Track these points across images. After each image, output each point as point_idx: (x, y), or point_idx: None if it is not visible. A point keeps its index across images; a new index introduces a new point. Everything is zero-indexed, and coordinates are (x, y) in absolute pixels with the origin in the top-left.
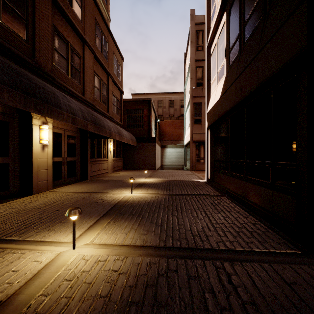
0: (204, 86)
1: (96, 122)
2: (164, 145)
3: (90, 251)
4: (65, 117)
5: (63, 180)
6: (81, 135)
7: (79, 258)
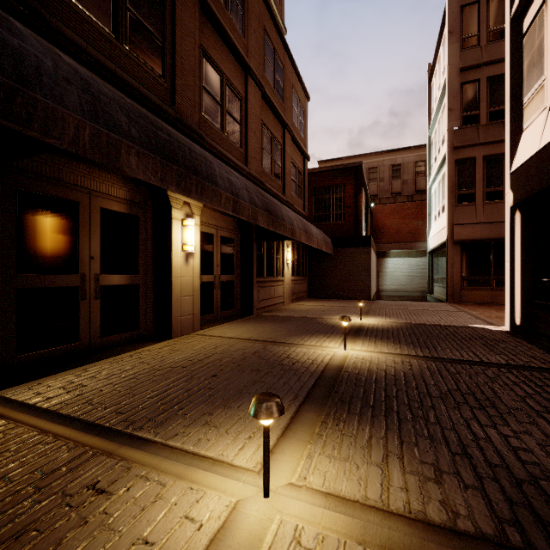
0: (481, 121)
1: (271, 211)
2: (382, 252)
3: (307, 514)
4: (223, 199)
5: (214, 314)
6: (241, 236)
7: (287, 538)
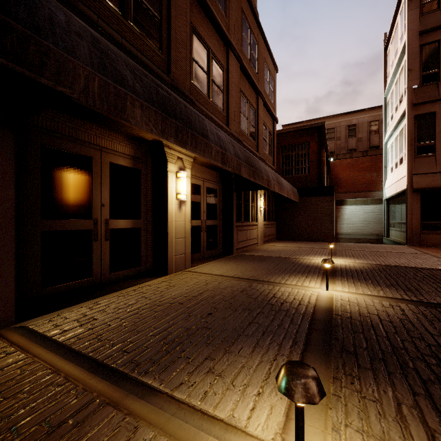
0: None
1: (251, 163)
2: (339, 200)
3: None
4: (213, 152)
5: (201, 253)
6: (223, 187)
7: None
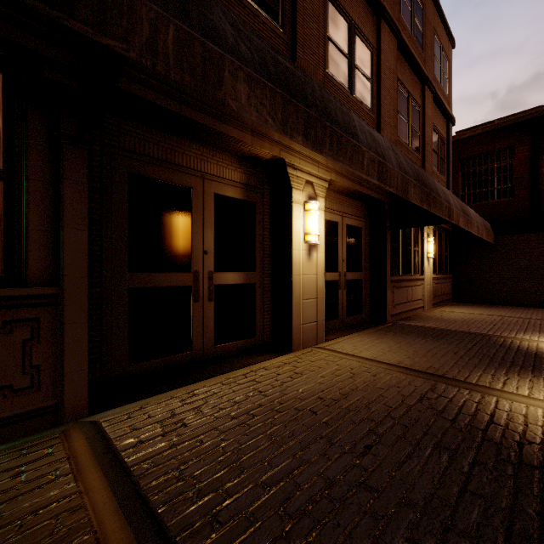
0: None
1: (423, 181)
2: None
3: None
4: (365, 161)
5: (339, 320)
6: (370, 224)
7: None
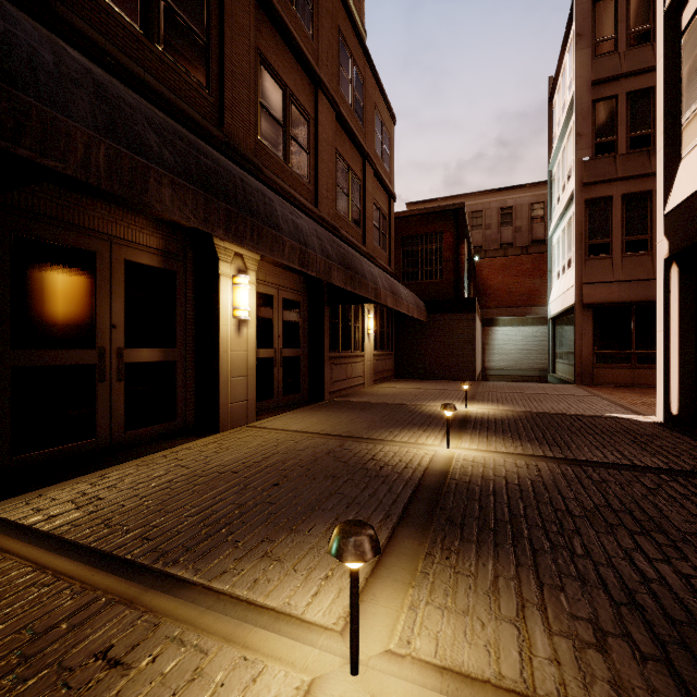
0: (620, 149)
1: (348, 265)
2: (488, 319)
3: None
4: (287, 249)
5: (275, 399)
6: (309, 298)
7: None
